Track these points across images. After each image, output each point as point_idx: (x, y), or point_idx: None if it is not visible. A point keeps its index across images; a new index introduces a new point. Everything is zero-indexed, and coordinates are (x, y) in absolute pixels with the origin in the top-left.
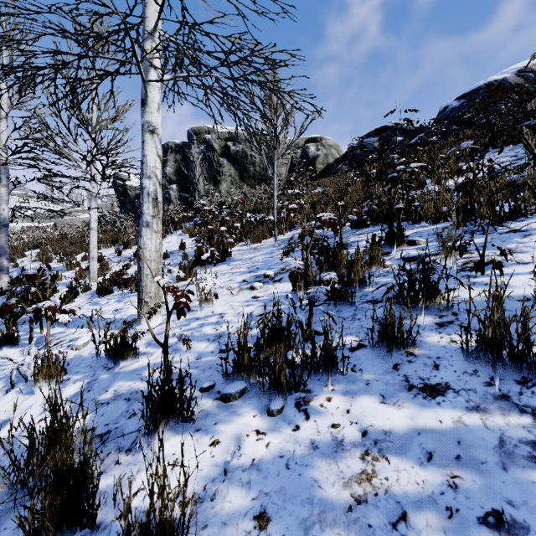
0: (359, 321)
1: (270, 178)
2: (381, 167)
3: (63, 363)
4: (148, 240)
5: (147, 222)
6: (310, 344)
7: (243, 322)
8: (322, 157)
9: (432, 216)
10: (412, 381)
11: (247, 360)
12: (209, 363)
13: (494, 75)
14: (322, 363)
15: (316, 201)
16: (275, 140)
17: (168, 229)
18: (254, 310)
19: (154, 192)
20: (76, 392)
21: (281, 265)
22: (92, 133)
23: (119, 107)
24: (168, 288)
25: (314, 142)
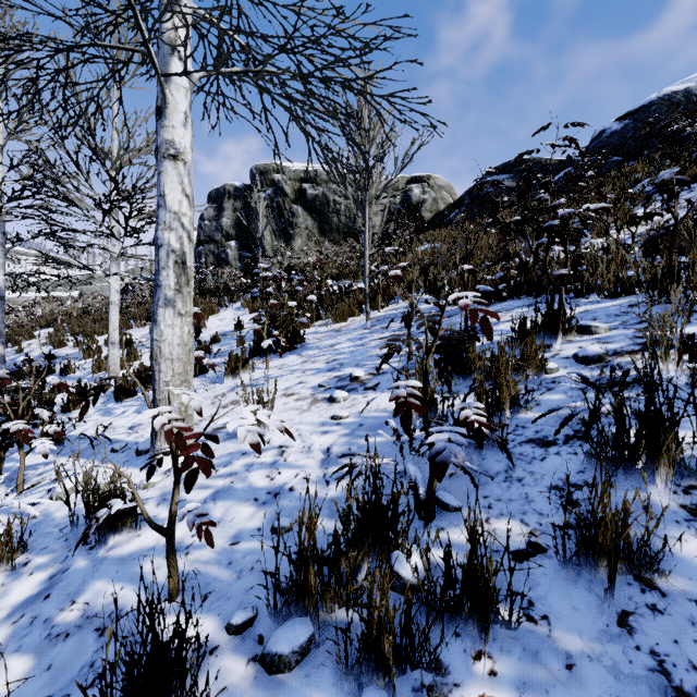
0: (521, 484)
1: (360, 231)
2: (522, 213)
3: (21, 534)
4: (168, 328)
5: (167, 299)
6: (433, 532)
7: (314, 468)
8: (430, 202)
9: (610, 286)
10: (677, 675)
11: (314, 584)
12: (252, 555)
13: (671, 86)
14: (466, 600)
15: (429, 263)
16: (366, 176)
17: (222, 302)
18: (333, 443)
19: (178, 252)
20: (27, 597)
21: (377, 359)
22: (112, 170)
23: (149, 134)
24: (170, 432)
25: (419, 183)
